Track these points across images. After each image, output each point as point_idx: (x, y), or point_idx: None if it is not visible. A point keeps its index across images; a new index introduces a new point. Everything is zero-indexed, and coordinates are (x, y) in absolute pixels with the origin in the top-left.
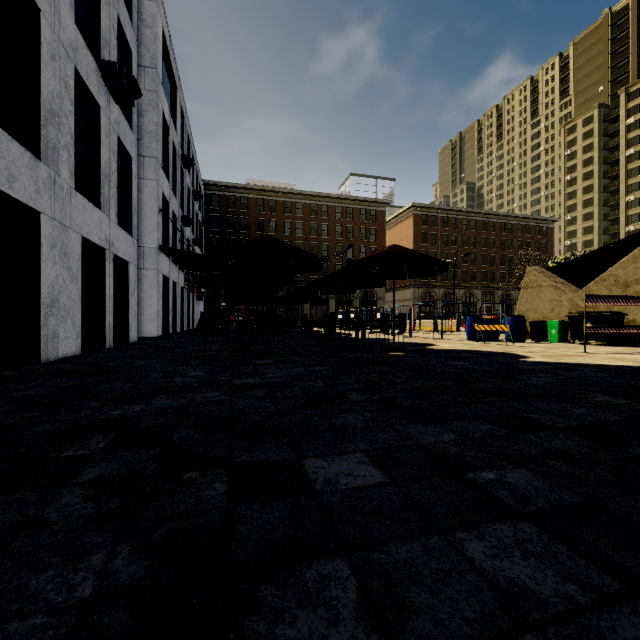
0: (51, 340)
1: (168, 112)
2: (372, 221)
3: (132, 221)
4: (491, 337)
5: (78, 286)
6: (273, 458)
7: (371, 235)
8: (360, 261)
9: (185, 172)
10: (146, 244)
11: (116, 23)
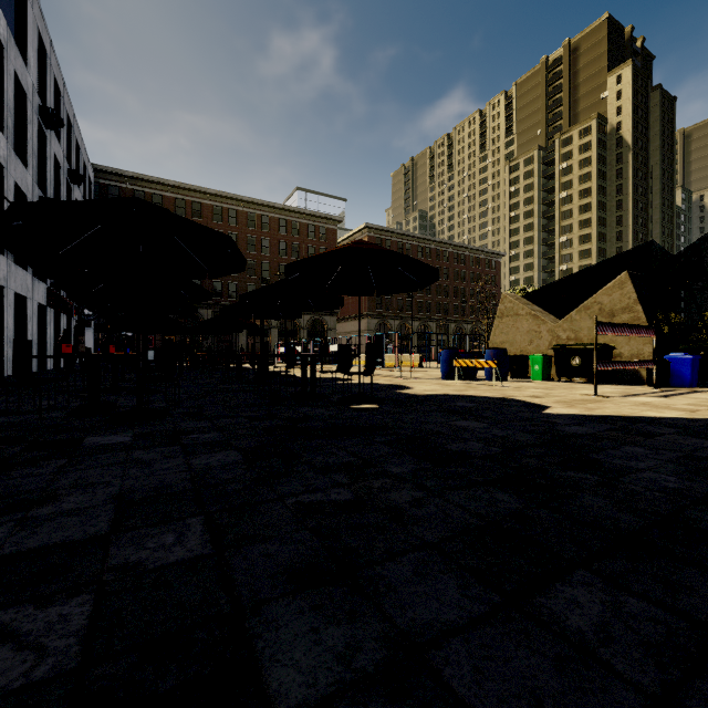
0: None
1: (3, 23)
2: (322, 240)
3: None
4: (469, 375)
5: None
6: None
7: None
8: (308, 258)
9: (50, 136)
10: None
11: None
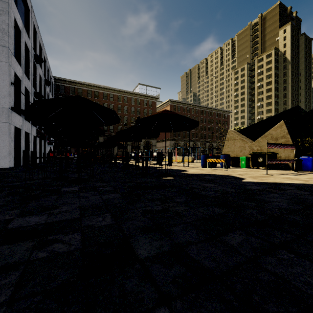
0: None
1: (20, 22)
2: (150, 106)
3: None
4: (213, 165)
5: None
6: None
7: (149, 113)
8: (145, 118)
9: (37, 66)
10: None
11: None
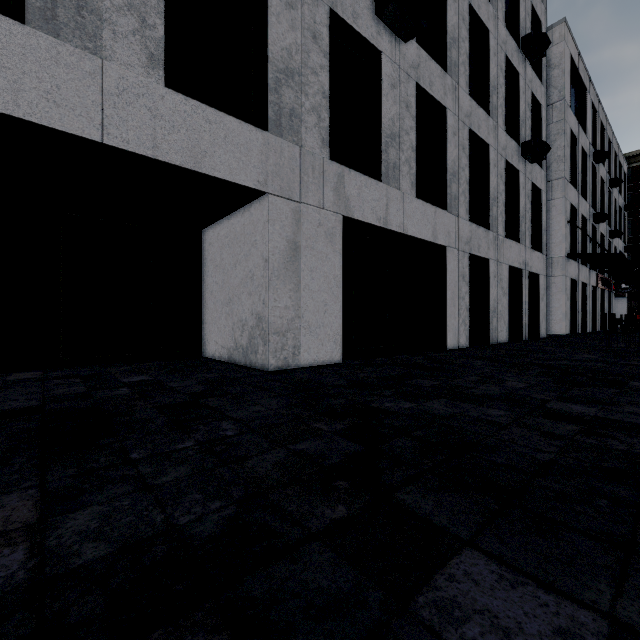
0: (494, 332)
1: (576, 125)
2: None
3: (541, 241)
4: None
5: (506, 298)
6: (615, 379)
7: None
8: None
9: (597, 166)
10: (553, 255)
11: (529, 99)
